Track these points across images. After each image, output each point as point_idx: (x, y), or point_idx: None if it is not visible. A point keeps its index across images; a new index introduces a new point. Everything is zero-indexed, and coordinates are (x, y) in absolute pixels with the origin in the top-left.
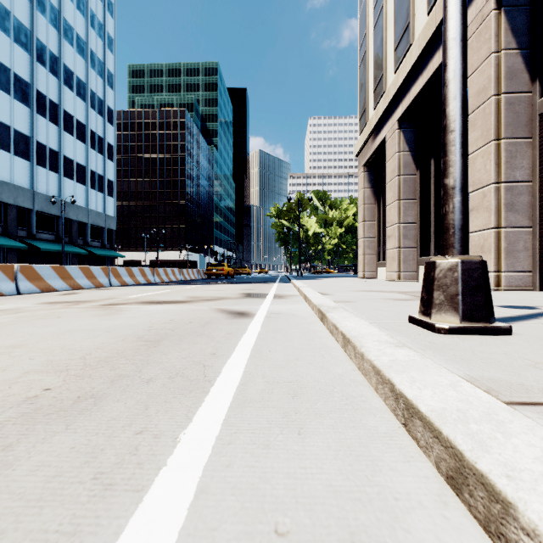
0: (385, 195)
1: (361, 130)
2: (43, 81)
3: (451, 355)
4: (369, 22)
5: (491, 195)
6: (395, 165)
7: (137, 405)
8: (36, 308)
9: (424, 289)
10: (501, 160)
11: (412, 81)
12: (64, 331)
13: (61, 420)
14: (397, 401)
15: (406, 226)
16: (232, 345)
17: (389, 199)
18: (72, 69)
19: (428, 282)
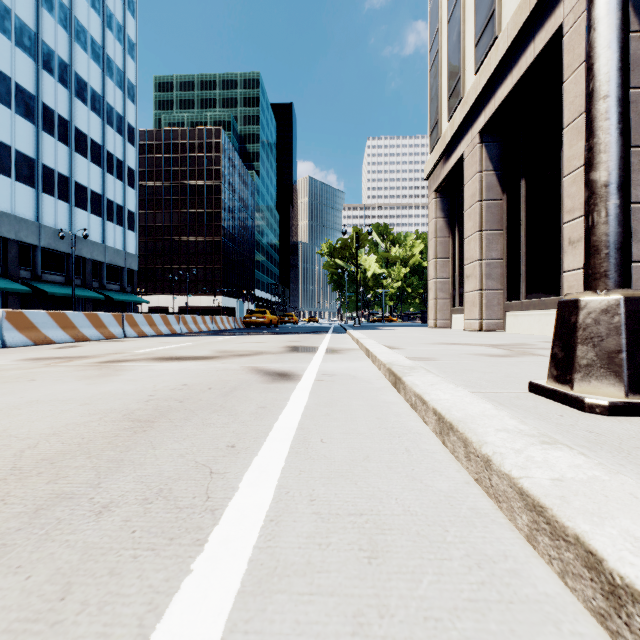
0: (462, 226)
1: (432, 147)
2: (51, 92)
3: None
4: (442, 15)
5: None
6: (476, 187)
7: (48, 583)
8: (11, 366)
9: (558, 343)
10: None
11: (498, 83)
12: (24, 402)
13: None
14: (615, 602)
15: (490, 264)
16: (264, 429)
17: (468, 230)
18: (85, 79)
19: (564, 331)
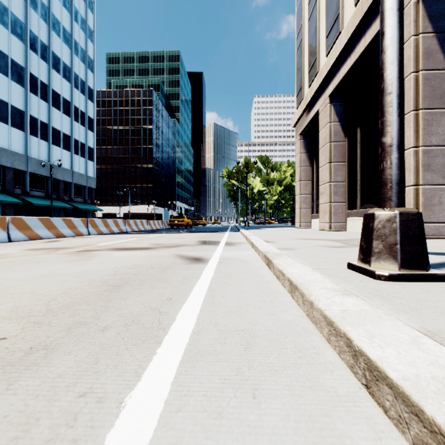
0: (318, 159)
1: (297, 104)
2: (35, 65)
3: (398, 303)
4: (305, 15)
5: (411, 157)
6: (327, 133)
7: (87, 358)
8: (20, 254)
9: (363, 239)
10: (419, 128)
11: (342, 63)
12: (38, 276)
13: (5, 377)
14: (356, 359)
15: (336, 185)
16: (188, 290)
17: (322, 162)
18: (59, 56)
19: (366, 232)
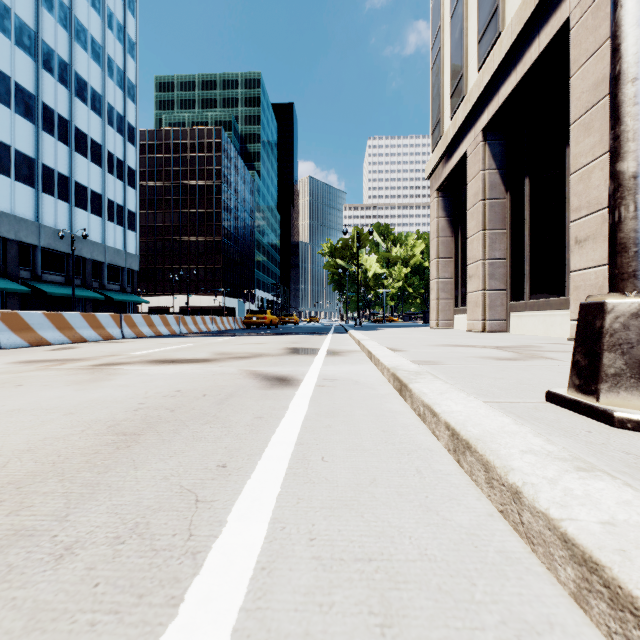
0: (464, 226)
1: (433, 146)
2: (51, 92)
3: None
4: (444, 12)
5: None
6: (479, 186)
7: None
8: (0, 370)
9: (580, 349)
10: None
11: (502, 80)
12: (4, 411)
13: None
14: None
15: (493, 263)
16: (259, 445)
17: (471, 230)
18: (86, 79)
19: (588, 336)
